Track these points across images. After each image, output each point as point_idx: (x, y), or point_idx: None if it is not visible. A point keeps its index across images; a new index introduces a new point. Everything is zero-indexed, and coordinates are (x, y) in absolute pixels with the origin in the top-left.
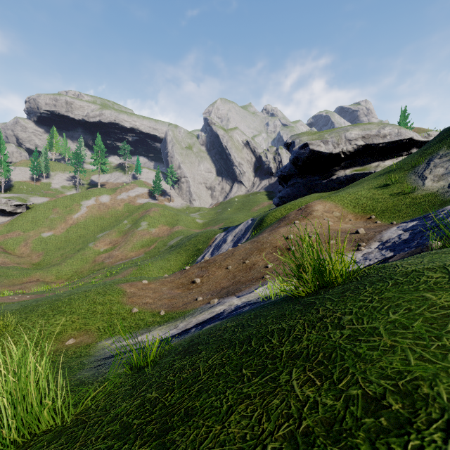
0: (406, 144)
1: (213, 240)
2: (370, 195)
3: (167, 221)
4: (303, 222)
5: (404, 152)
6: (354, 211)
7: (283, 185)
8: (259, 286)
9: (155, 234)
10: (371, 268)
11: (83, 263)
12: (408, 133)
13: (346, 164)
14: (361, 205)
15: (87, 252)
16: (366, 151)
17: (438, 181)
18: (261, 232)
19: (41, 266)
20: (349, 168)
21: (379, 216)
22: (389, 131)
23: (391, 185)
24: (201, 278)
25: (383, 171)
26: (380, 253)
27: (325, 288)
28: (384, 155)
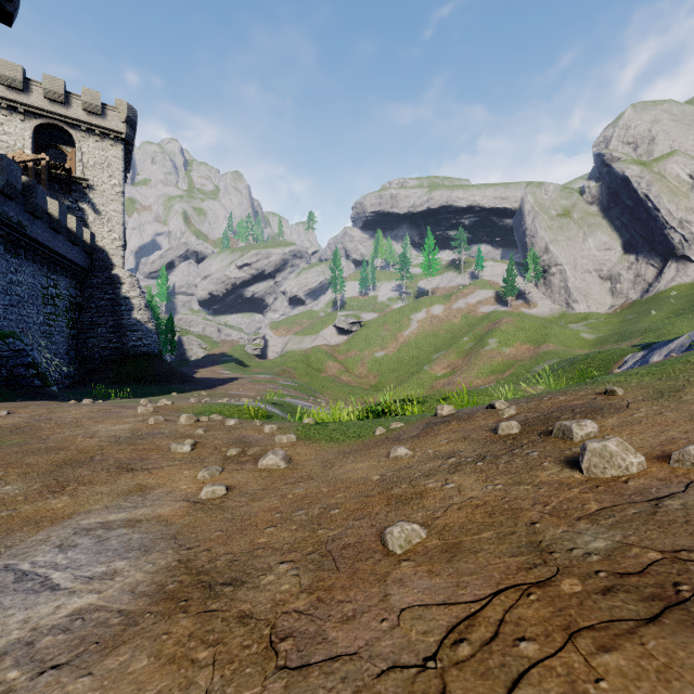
0: None
1: (619, 363)
2: None
3: (528, 337)
4: None
5: None
6: None
7: None
8: None
9: (510, 356)
10: None
11: (419, 388)
12: None
13: None
14: None
15: (423, 376)
16: None
17: None
18: None
19: (378, 388)
20: None
21: None
22: None
23: None
24: None
25: None
26: None
27: None
28: None
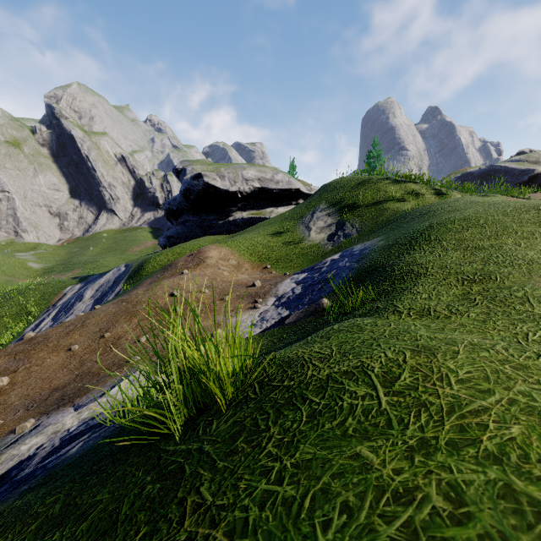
0: (295, 194)
1: (59, 296)
2: (266, 242)
3: None
4: (194, 272)
5: (293, 202)
6: (250, 259)
7: (172, 222)
8: (120, 379)
9: None
10: (273, 363)
11: None
12: (297, 183)
13: (243, 206)
14: (257, 253)
15: None
16: (262, 195)
17: (320, 233)
18: (137, 285)
19: None
20: (246, 210)
21: (274, 266)
22: (282, 178)
23: (284, 233)
24: (12, 374)
25: (277, 218)
26: (277, 311)
27: (208, 412)
28: (277, 201)
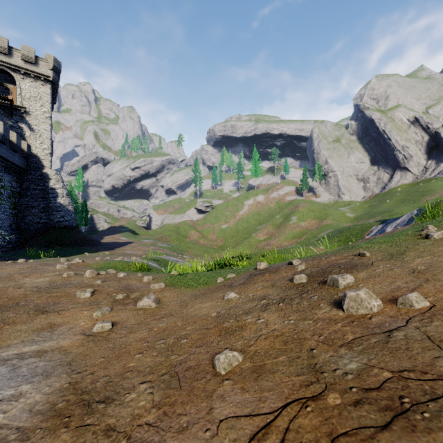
0: None
1: (368, 232)
2: None
3: (315, 216)
4: None
5: None
6: None
7: None
8: None
9: (304, 227)
10: None
11: (249, 248)
12: None
13: None
14: None
15: (251, 240)
16: None
17: None
18: None
19: (223, 248)
20: None
21: None
22: None
23: None
24: None
25: None
26: None
27: None
28: None
